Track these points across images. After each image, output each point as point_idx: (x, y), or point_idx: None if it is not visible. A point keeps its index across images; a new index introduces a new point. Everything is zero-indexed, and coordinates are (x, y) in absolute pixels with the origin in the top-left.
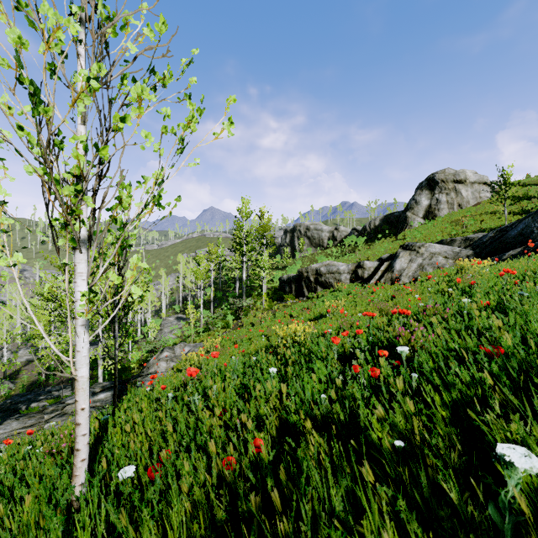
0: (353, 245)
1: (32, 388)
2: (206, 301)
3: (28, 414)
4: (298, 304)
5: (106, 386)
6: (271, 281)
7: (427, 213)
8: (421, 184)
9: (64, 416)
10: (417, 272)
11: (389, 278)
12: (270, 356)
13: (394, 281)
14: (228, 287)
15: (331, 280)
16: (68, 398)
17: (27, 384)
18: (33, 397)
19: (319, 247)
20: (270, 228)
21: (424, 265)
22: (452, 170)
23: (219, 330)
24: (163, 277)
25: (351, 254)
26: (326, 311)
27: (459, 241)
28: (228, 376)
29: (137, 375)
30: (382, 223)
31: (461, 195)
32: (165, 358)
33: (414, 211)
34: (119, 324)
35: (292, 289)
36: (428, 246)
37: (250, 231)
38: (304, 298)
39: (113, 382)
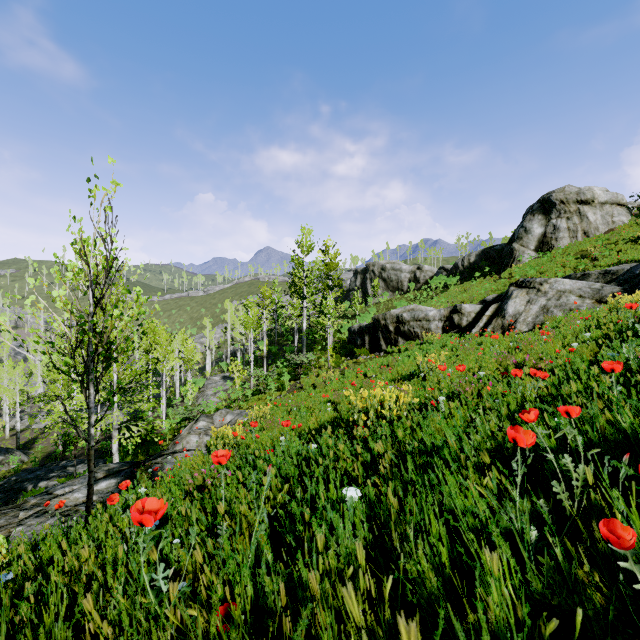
0: (441, 287)
1: (47, 461)
2: (259, 357)
3: (0, 508)
4: (373, 361)
5: (112, 469)
6: (338, 332)
7: (540, 244)
8: (532, 208)
9: (43, 516)
10: (539, 317)
11: (499, 326)
12: (341, 445)
13: (507, 329)
14: (285, 340)
15: (417, 329)
16: (59, 485)
17: (42, 456)
18: (43, 473)
19: (398, 291)
20: (336, 265)
21: (549, 307)
22: (574, 187)
23: (272, 393)
24: (208, 328)
25: (441, 297)
26: (417, 369)
27: (595, 276)
28: (264, 483)
29: (158, 453)
30: (479, 259)
31: (587, 219)
32: (197, 430)
33: (523, 242)
34: (97, 385)
35: (366, 342)
36: (553, 282)
37: (312, 269)
38: (381, 353)
39: (124, 463)
